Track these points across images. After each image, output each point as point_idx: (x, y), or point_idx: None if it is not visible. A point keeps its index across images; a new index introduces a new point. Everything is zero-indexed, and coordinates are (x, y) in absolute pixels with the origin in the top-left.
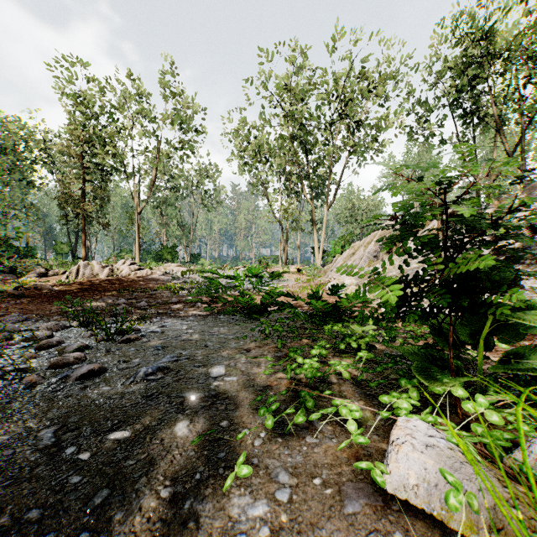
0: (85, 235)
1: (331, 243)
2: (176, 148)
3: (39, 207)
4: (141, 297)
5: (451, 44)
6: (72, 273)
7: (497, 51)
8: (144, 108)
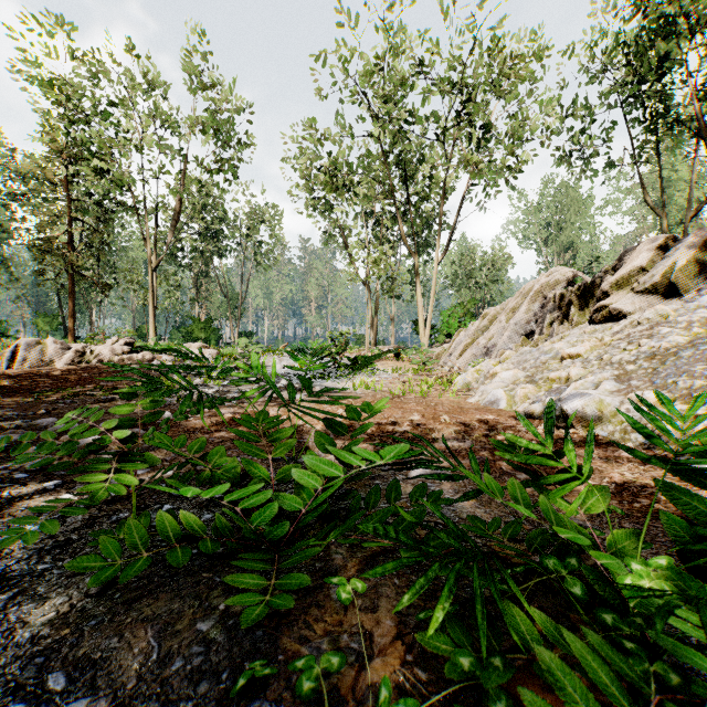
0: (73, 302)
1: (444, 314)
2: (210, 171)
3: (15, 263)
4: (68, 409)
5: (632, 5)
6: (4, 358)
7: (702, 15)
8: (160, 107)
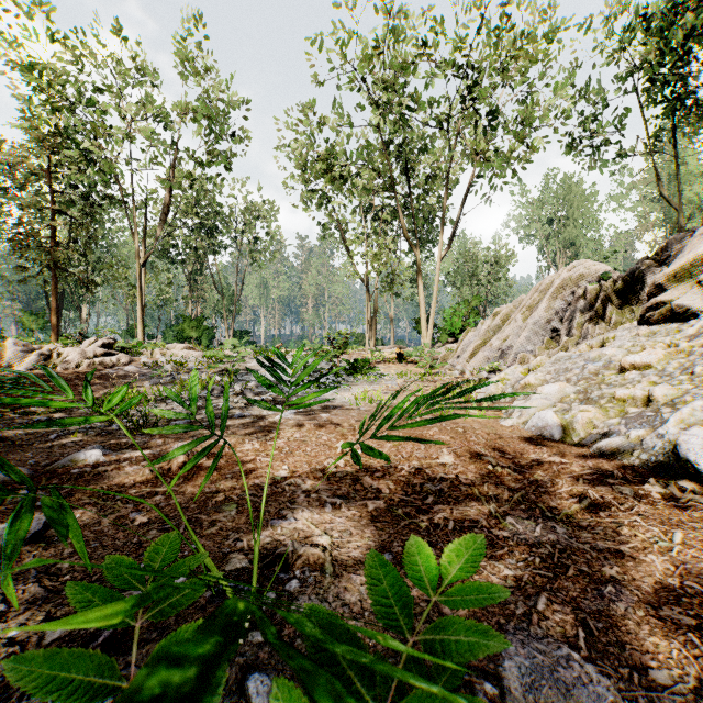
0: (56, 299)
1: (447, 313)
2: (200, 161)
3: None
4: None
5: None
6: None
7: None
8: (146, 93)
